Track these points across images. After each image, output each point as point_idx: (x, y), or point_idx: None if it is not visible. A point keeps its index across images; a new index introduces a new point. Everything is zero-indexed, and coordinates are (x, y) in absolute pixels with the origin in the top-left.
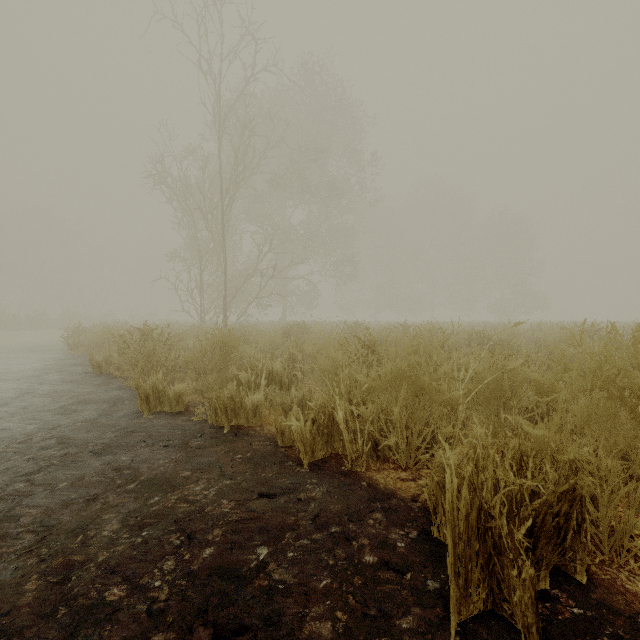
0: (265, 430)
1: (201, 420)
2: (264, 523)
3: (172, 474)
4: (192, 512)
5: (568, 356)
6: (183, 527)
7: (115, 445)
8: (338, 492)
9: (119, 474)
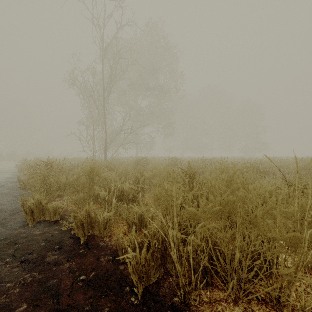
0: (112, 241)
1: (68, 229)
2: None
3: (8, 309)
4: None
5: None
6: None
7: None
8: None
9: None
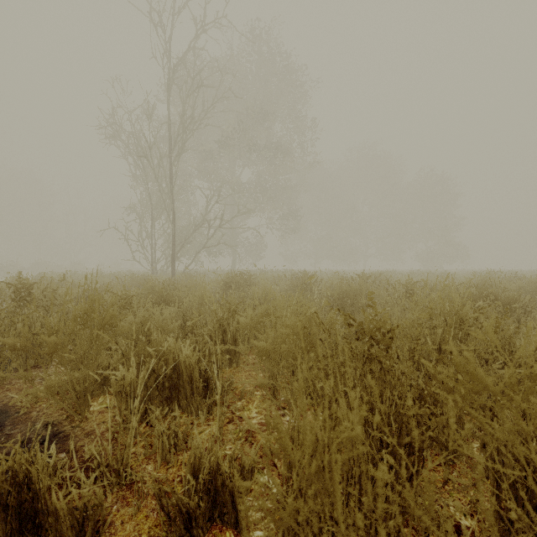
0: None
1: None
2: None
3: None
4: None
5: None
6: None
7: None
8: None
9: None
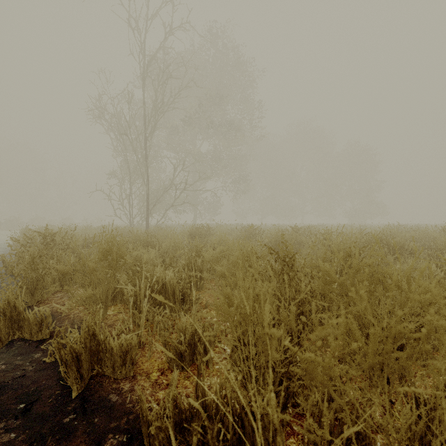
0: (135, 392)
1: (57, 361)
2: None
3: None
4: None
5: None
6: None
7: None
8: None
9: None
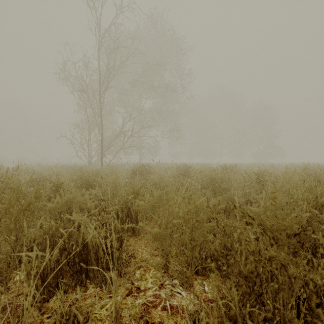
0: None
1: None
2: None
3: None
4: None
5: None
6: None
7: None
8: None
9: None
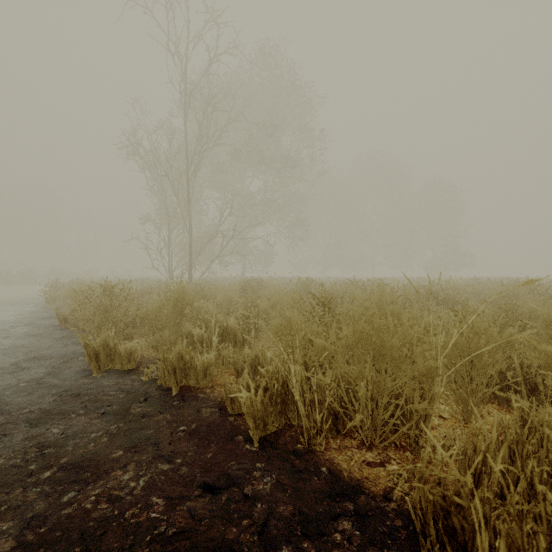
0: (215, 392)
1: (150, 380)
2: (198, 540)
3: (101, 454)
4: (110, 519)
5: (526, 313)
6: (92, 547)
7: (51, 412)
8: (293, 484)
9: (40, 454)
